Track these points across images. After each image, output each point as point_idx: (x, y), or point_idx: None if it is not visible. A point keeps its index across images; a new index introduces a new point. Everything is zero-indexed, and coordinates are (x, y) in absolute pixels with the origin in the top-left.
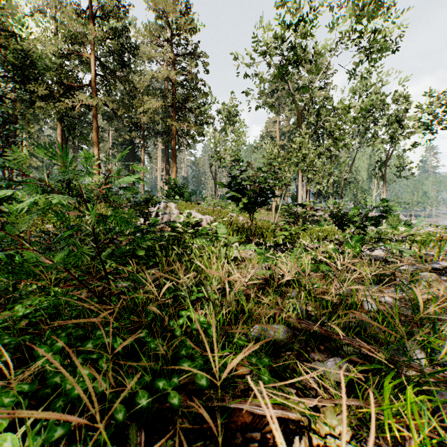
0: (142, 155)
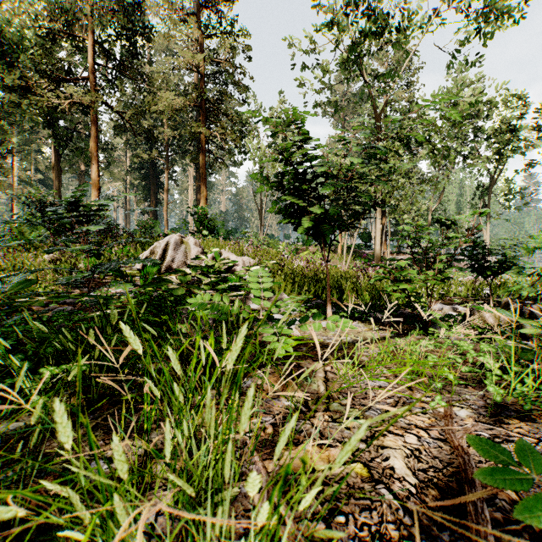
0: (166, 181)
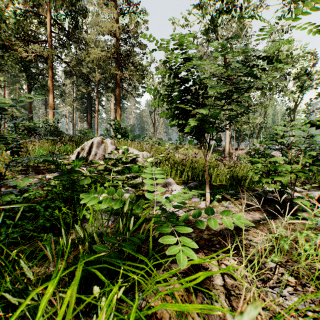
0: (96, 105)
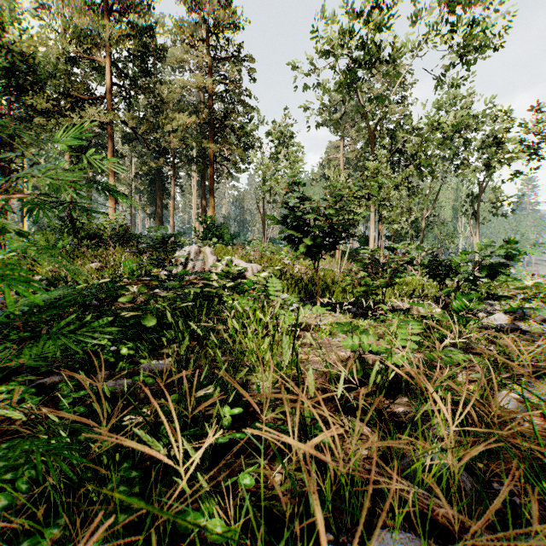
0: (172, 187)
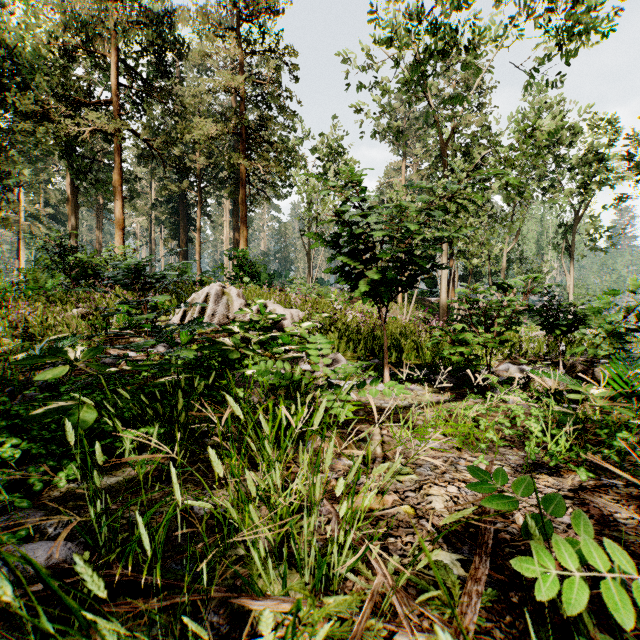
0: (198, 217)
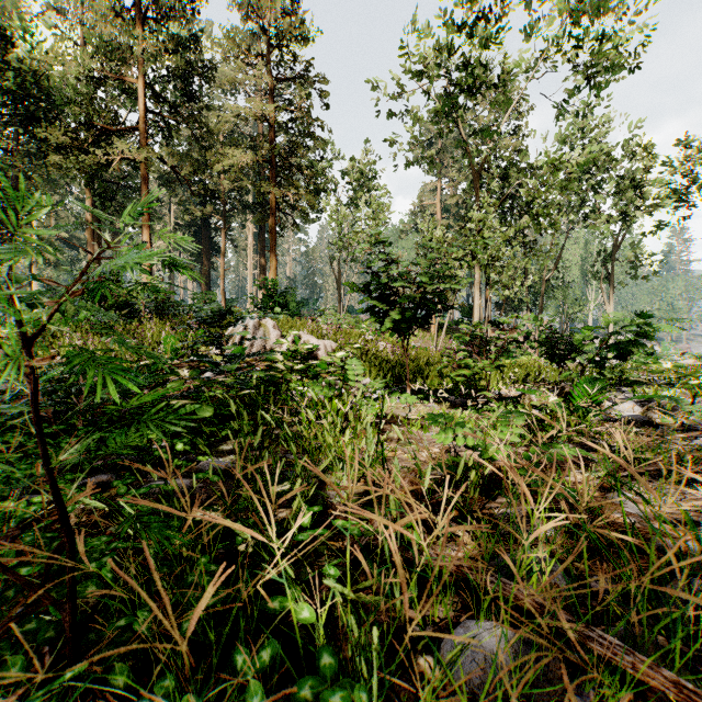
0: (222, 242)
